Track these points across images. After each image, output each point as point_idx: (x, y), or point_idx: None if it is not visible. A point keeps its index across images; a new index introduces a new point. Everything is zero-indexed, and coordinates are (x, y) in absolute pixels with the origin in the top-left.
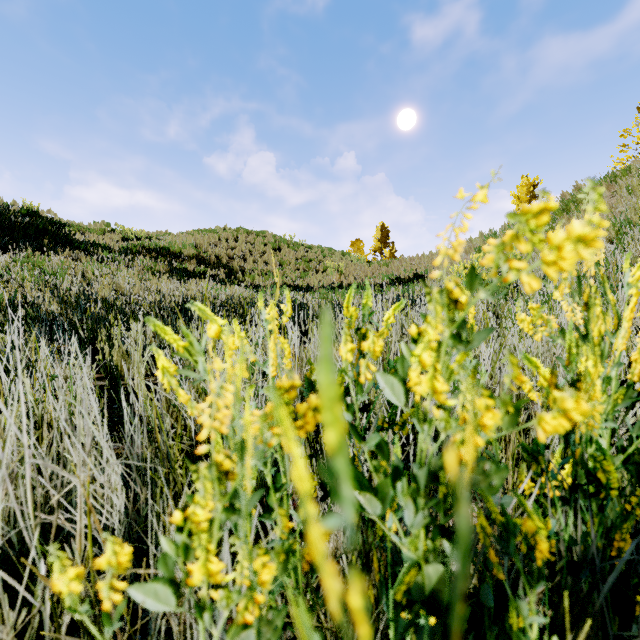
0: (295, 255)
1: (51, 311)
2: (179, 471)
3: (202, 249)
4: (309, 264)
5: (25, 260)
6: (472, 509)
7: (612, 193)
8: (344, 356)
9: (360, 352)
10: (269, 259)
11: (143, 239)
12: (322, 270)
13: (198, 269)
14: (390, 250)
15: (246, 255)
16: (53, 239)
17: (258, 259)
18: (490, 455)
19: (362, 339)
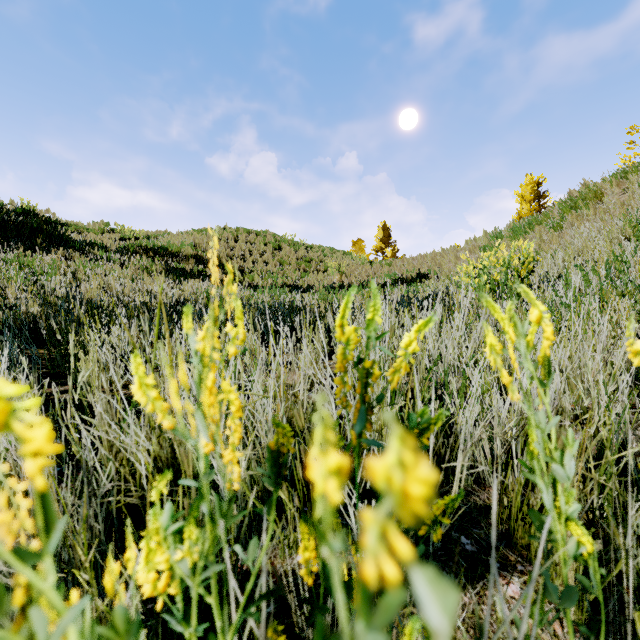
0: (296, 255)
1: (31, 314)
2: (83, 577)
3: (201, 249)
4: (310, 264)
5: (14, 260)
6: (537, 636)
7: (622, 190)
8: (323, 489)
9: (363, 400)
10: (269, 259)
11: (141, 239)
12: (323, 270)
13: (196, 269)
14: (392, 250)
15: (246, 255)
16: (48, 238)
17: (258, 259)
18: (589, 586)
19: (366, 379)
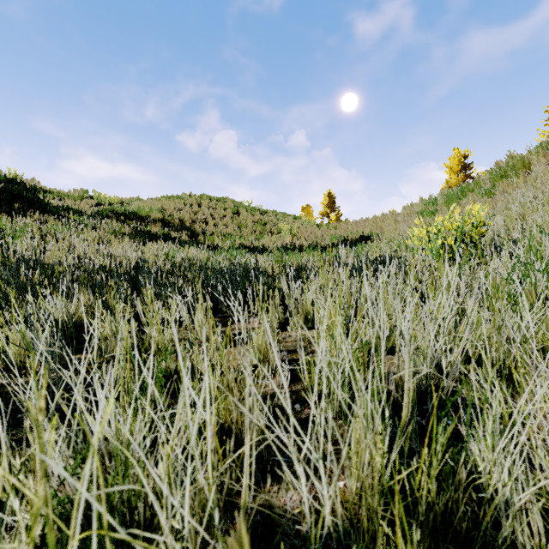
0: (252, 219)
1: None
2: None
3: (168, 213)
4: (265, 227)
5: None
6: None
7: (548, 160)
8: None
9: None
10: (228, 222)
11: (115, 204)
12: (276, 232)
13: (162, 231)
14: (336, 214)
15: (208, 219)
16: (28, 204)
17: (218, 222)
18: None
19: None
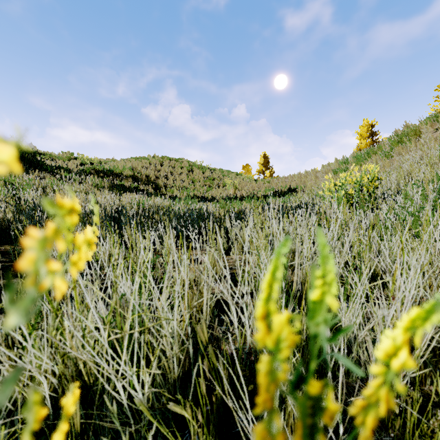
0: (203, 175)
1: (6, 219)
2: None
3: (137, 171)
4: (213, 181)
5: (1, 179)
6: None
7: (434, 129)
8: None
9: None
10: (184, 178)
11: (95, 164)
12: (222, 186)
13: (133, 185)
14: (270, 172)
15: (168, 175)
16: (29, 164)
17: (177, 178)
18: None
19: (316, 418)
